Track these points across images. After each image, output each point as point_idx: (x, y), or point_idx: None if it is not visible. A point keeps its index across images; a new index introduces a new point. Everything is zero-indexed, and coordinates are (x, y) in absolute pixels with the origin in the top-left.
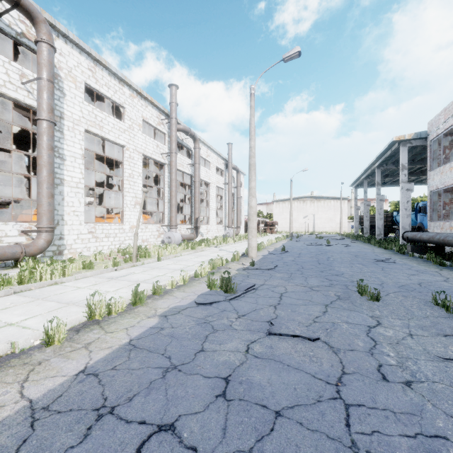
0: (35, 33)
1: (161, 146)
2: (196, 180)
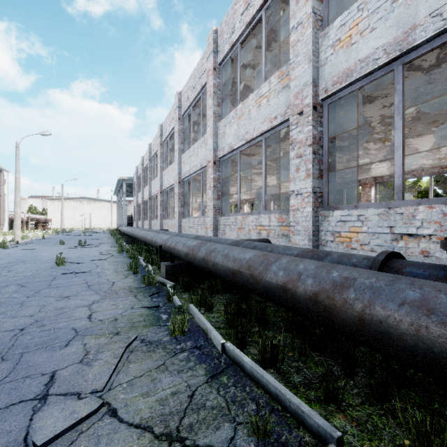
0: None
1: None
2: None
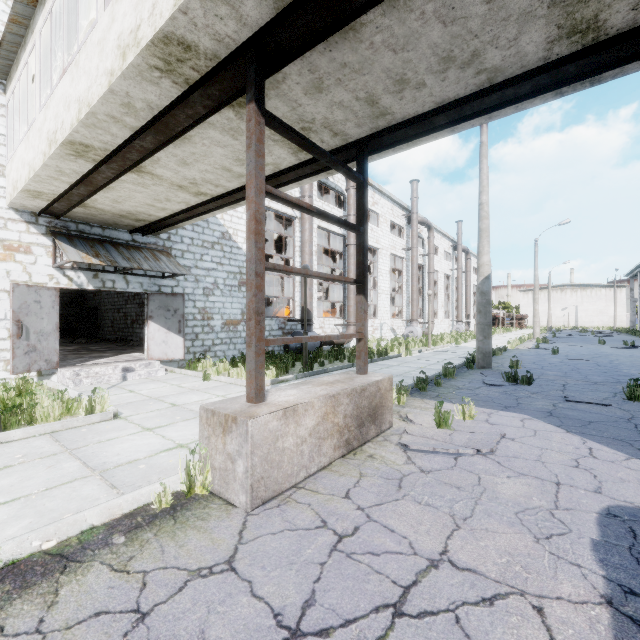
0: (421, 229)
1: (449, 264)
2: (468, 284)
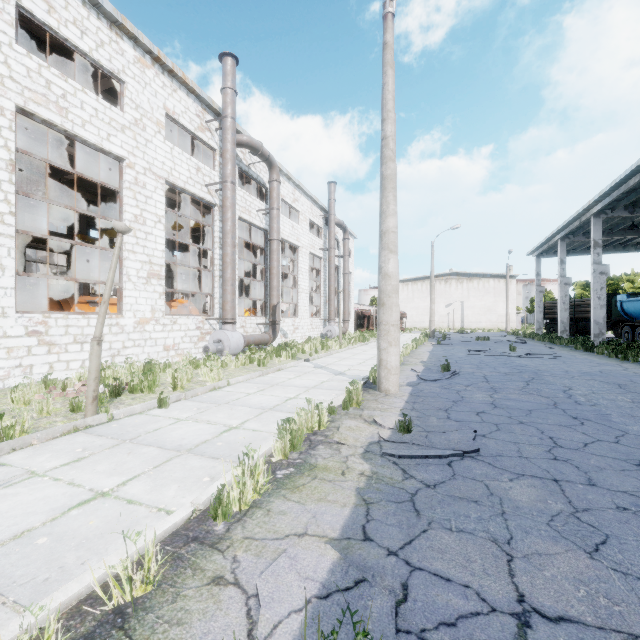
0: None
1: (206, 170)
2: (273, 237)
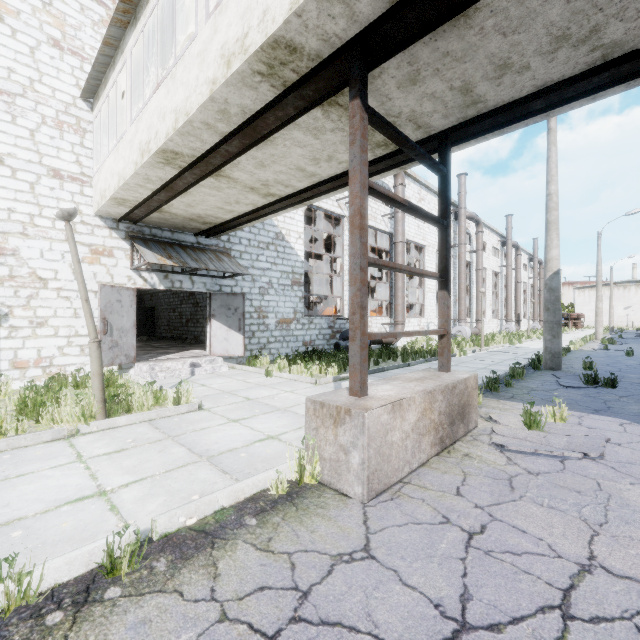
0: (468, 224)
1: (498, 260)
2: (518, 282)
